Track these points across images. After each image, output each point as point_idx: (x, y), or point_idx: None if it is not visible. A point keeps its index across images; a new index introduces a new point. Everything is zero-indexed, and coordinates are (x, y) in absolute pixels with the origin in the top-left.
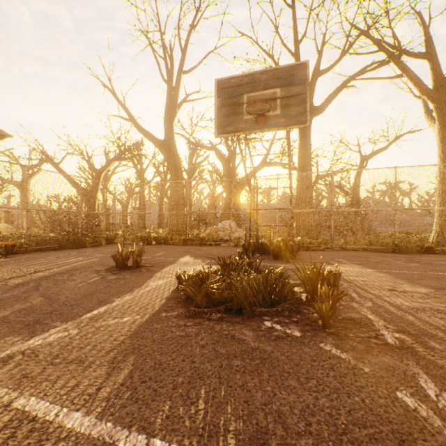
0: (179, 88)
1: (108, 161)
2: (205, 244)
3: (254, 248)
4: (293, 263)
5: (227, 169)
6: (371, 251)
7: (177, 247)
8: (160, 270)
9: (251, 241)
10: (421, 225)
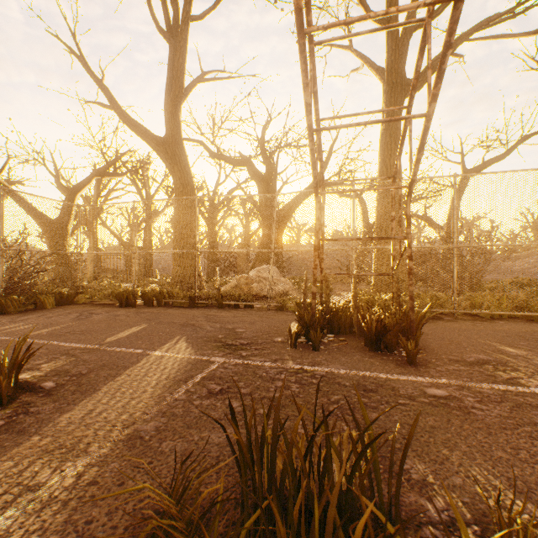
0: (186, 47)
1: (98, 182)
2: (227, 304)
3: (322, 322)
4: (425, 366)
5: (265, 191)
6: (533, 322)
7: (176, 311)
8: (56, 416)
9: (308, 301)
10: (510, 272)
